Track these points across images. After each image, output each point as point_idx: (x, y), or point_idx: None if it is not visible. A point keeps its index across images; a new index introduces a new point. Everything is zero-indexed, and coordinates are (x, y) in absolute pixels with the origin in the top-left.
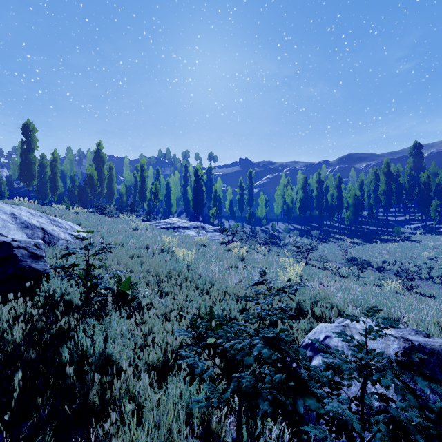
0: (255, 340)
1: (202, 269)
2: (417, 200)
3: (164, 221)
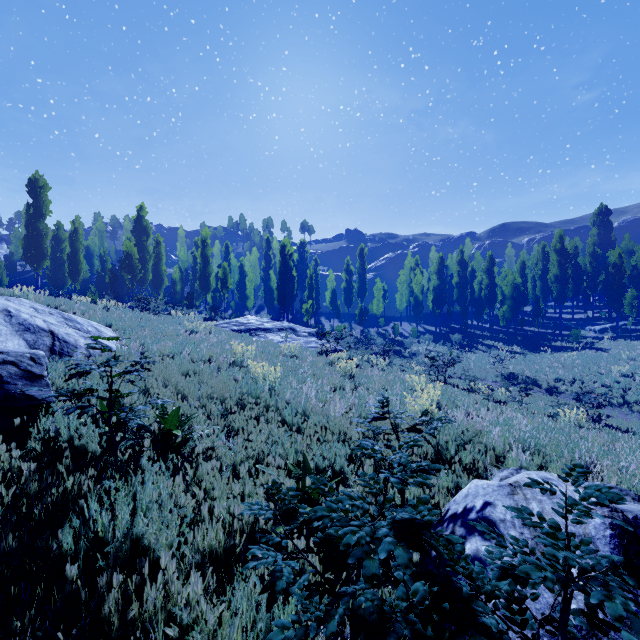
0: (381, 530)
1: (291, 393)
2: (604, 290)
3: (235, 320)
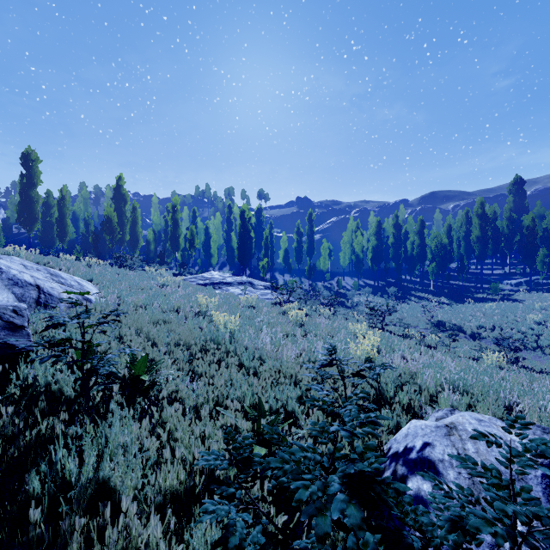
0: (333, 486)
1: (249, 339)
2: (519, 249)
3: (201, 275)
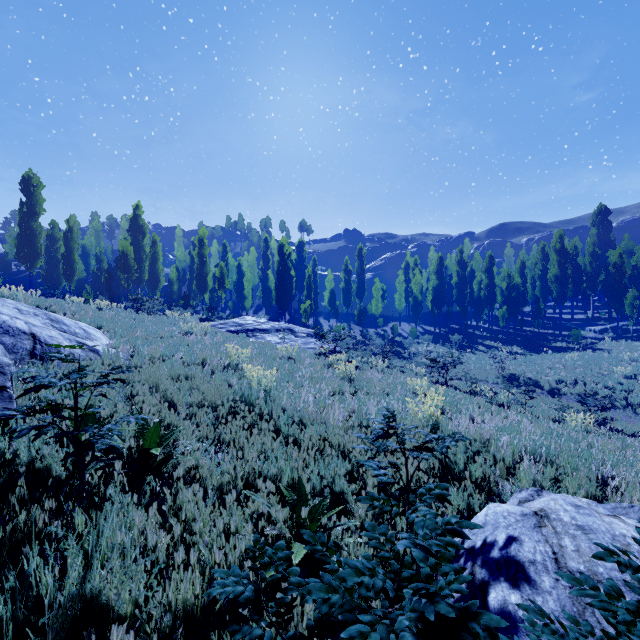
0: (404, 639)
1: (288, 398)
2: (604, 290)
3: (232, 321)
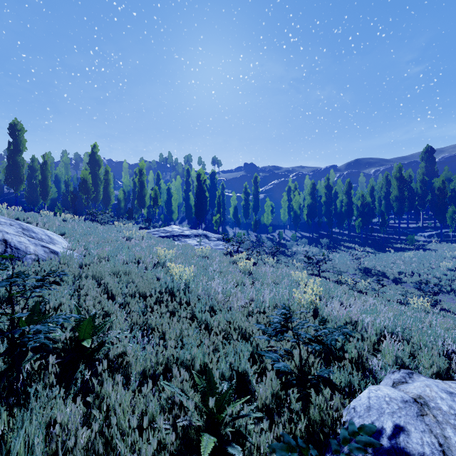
0: None
1: (202, 289)
2: (430, 207)
3: (163, 229)
